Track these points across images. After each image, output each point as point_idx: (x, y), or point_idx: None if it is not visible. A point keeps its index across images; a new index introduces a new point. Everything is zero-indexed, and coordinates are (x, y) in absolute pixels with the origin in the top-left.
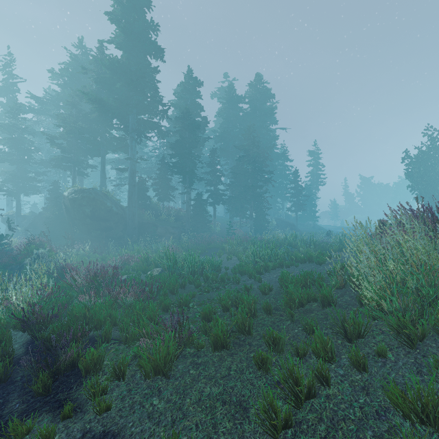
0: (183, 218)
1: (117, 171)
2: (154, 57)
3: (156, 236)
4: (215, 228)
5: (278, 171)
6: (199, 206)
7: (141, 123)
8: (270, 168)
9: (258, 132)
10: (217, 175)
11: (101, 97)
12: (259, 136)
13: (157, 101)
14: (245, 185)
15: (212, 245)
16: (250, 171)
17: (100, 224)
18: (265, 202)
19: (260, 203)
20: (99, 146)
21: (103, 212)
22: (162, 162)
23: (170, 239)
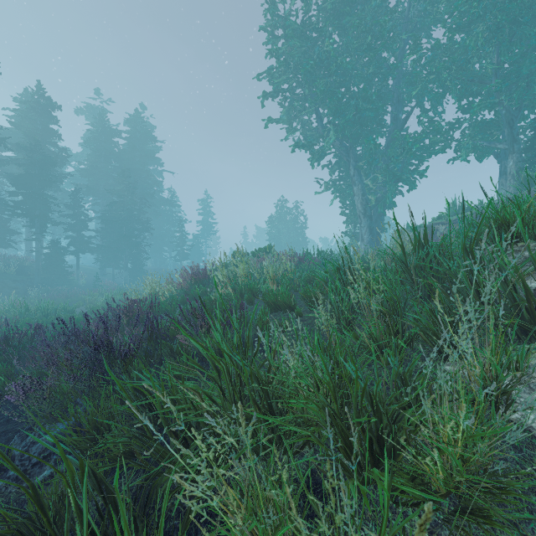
0: (30, 269)
1: None
2: None
3: None
4: (79, 281)
5: (165, 216)
6: (56, 256)
7: None
8: (154, 214)
9: (138, 174)
10: (81, 219)
11: None
12: (137, 181)
13: None
14: (118, 234)
15: (72, 299)
16: (124, 218)
17: None
18: (143, 252)
19: (137, 253)
20: None
21: None
22: None
23: (12, 295)
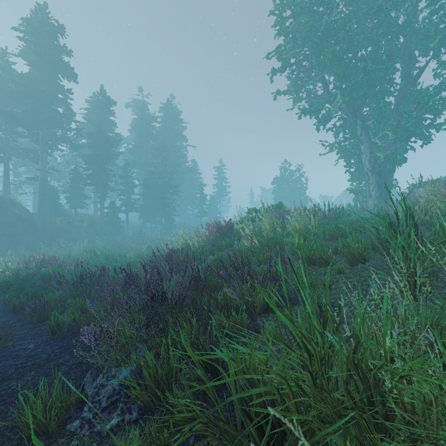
0: (96, 224)
1: (15, 172)
2: (67, 77)
3: (70, 240)
4: (128, 232)
5: (189, 182)
6: (113, 214)
7: (53, 136)
8: (180, 180)
9: (169, 149)
10: (129, 186)
11: (5, 103)
12: (168, 155)
13: (70, 118)
14: (155, 196)
15: (124, 246)
16: (159, 184)
17: (6, 230)
18: (173, 210)
19: (168, 211)
20: (2, 153)
21: (11, 219)
22: (75, 172)
23: (85, 242)
